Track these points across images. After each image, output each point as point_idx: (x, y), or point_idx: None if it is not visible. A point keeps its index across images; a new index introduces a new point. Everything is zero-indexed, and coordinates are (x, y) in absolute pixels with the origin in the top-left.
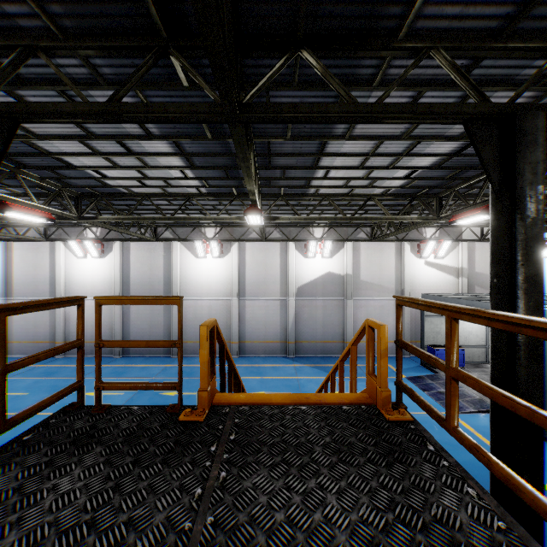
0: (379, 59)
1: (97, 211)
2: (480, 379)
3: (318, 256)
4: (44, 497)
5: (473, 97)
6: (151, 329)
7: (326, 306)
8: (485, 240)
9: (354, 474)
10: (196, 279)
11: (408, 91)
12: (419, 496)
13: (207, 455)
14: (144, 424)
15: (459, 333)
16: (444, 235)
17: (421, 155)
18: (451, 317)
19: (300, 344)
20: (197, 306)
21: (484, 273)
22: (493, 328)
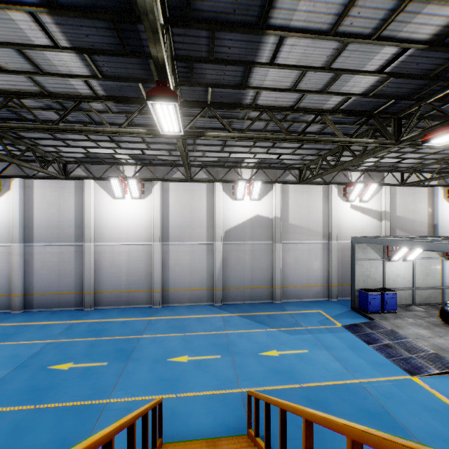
0: None
1: None
2: None
3: (246, 198)
4: None
5: None
6: (60, 279)
7: (255, 250)
8: (406, 184)
9: None
10: (113, 222)
11: None
12: None
13: None
14: None
15: (388, 276)
16: (368, 179)
17: None
18: None
19: (227, 290)
20: (114, 252)
21: (404, 217)
22: None
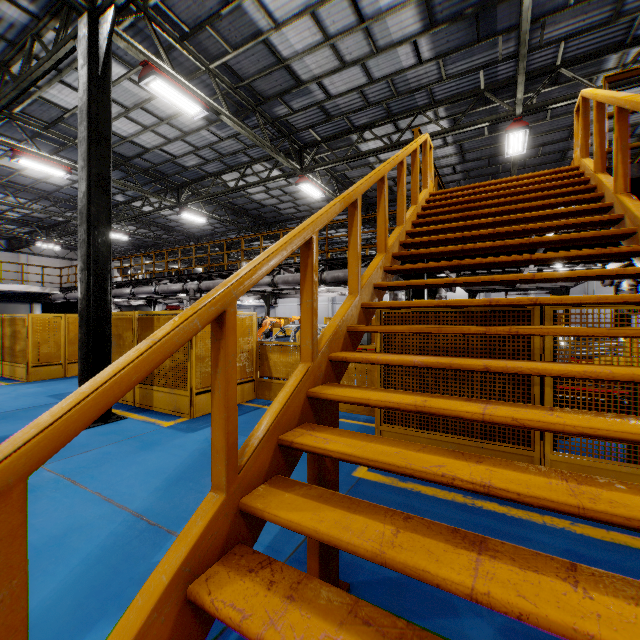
0: None
1: None
2: None
3: None
4: None
5: None
6: None
7: None
8: None
9: None
10: None
11: None
12: None
13: None
14: None
15: None
16: None
17: None
18: None
19: None
20: None
21: None
22: None
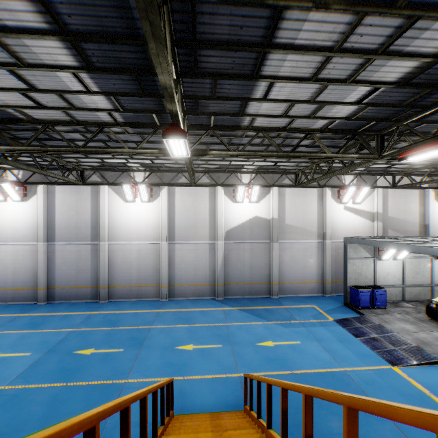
0: None
1: None
2: None
3: (245, 201)
4: None
5: None
6: (78, 274)
7: (254, 249)
8: (398, 187)
9: None
10: (124, 223)
11: None
12: None
13: None
14: None
15: (378, 274)
16: (361, 182)
17: (401, 55)
18: None
19: (228, 285)
20: (125, 250)
21: (395, 218)
22: None
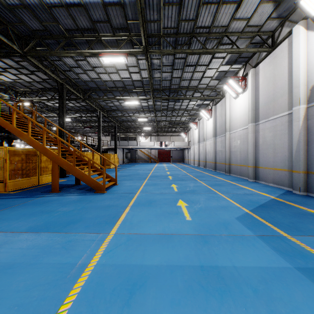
0: None
1: (164, 93)
2: None
3: None
4: None
5: None
6: (221, 155)
7: None
8: None
9: None
10: (235, 116)
11: None
12: None
13: None
14: None
15: None
16: None
17: None
18: None
19: (313, 176)
20: (235, 137)
21: None
22: None
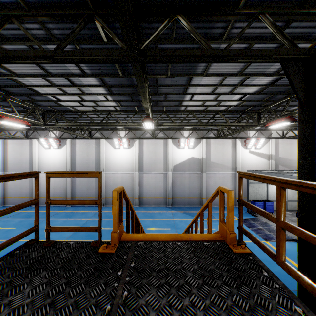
0: (226, 22)
1: (56, 121)
2: (304, 230)
3: (186, 148)
4: (2, 310)
5: (287, 45)
6: (88, 190)
7: (191, 177)
8: (285, 138)
9: (215, 294)
10: (114, 161)
11: (243, 44)
12: (261, 312)
13: (115, 278)
14: (75, 254)
15: (270, 193)
16: (261, 135)
17: (249, 85)
18: (281, 186)
19: (175, 199)
20: (114, 177)
21: (284, 158)
22: (299, 192)
